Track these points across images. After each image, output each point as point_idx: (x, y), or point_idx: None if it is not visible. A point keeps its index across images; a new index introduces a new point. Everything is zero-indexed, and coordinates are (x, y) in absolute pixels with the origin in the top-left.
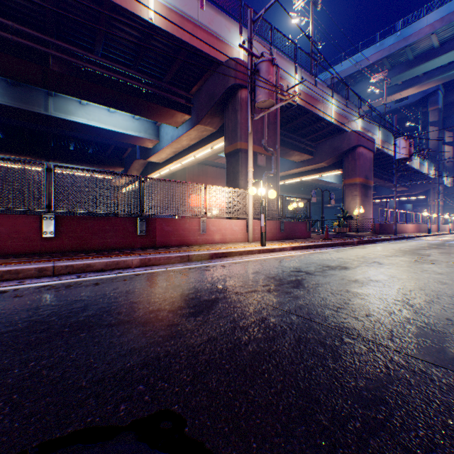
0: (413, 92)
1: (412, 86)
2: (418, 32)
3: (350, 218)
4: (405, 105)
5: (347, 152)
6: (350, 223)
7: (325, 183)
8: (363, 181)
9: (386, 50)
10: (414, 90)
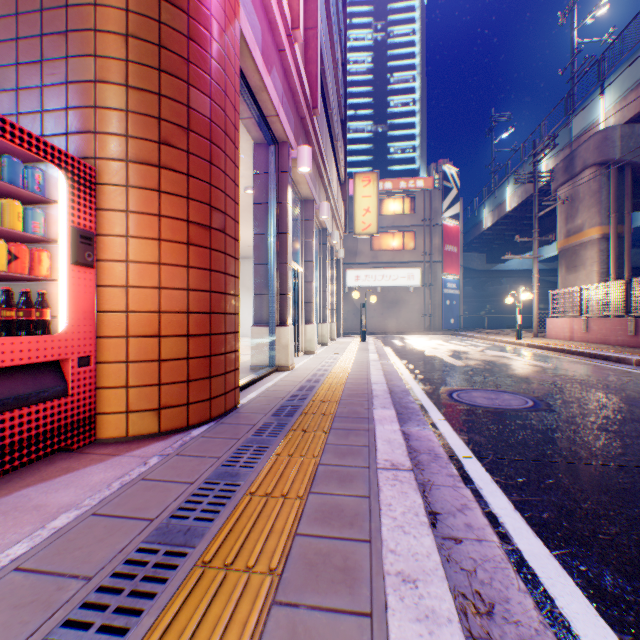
0: None
1: None
2: None
3: None
4: None
5: None
6: None
7: None
8: None
9: None
10: None
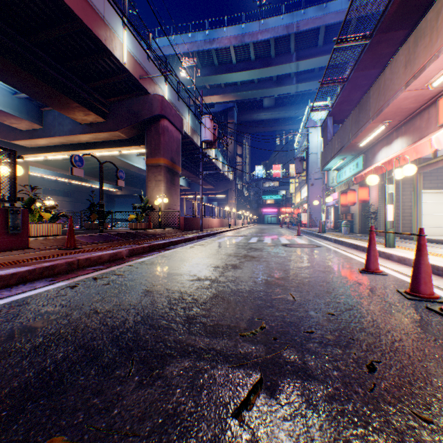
0: (218, 100)
1: (218, 94)
2: (222, 39)
3: (152, 210)
4: (213, 112)
5: (151, 122)
6: (154, 216)
7: (139, 170)
8: (170, 165)
9: (197, 44)
10: (219, 99)
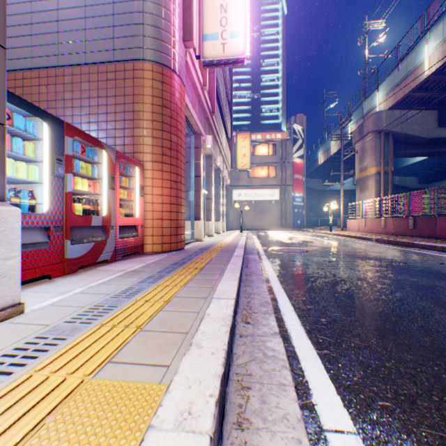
0: None
1: None
2: None
3: None
4: None
5: None
6: None
7: None
8: None
9: None
10: None
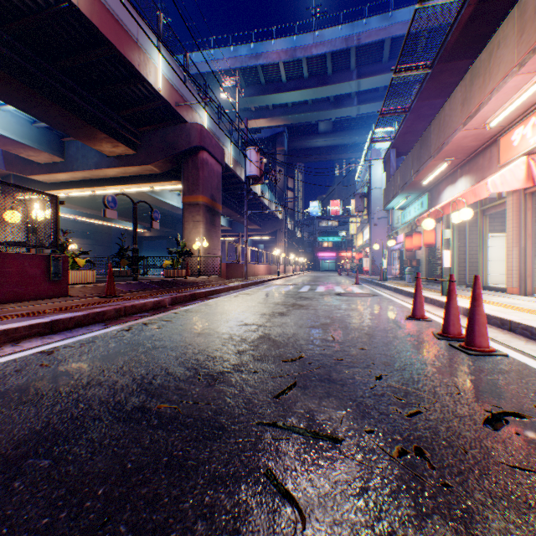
0: (265, 125)
1: (265, 117)
2: (270, 54)
3: (190, 255)
4: (259, 138)
5: (188, 154)
6: (192, 262)
7: (173, 208)
8: (210, 203)
9: (241, 59)
10: (266, 123)
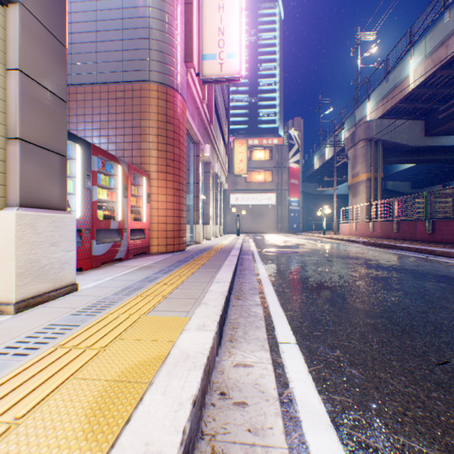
0: None
1: None
2: None
3: None
4: None
5: None
6: None
7: None
8: None
9: None
10: None
